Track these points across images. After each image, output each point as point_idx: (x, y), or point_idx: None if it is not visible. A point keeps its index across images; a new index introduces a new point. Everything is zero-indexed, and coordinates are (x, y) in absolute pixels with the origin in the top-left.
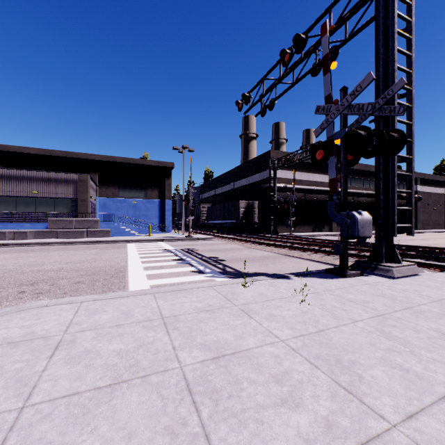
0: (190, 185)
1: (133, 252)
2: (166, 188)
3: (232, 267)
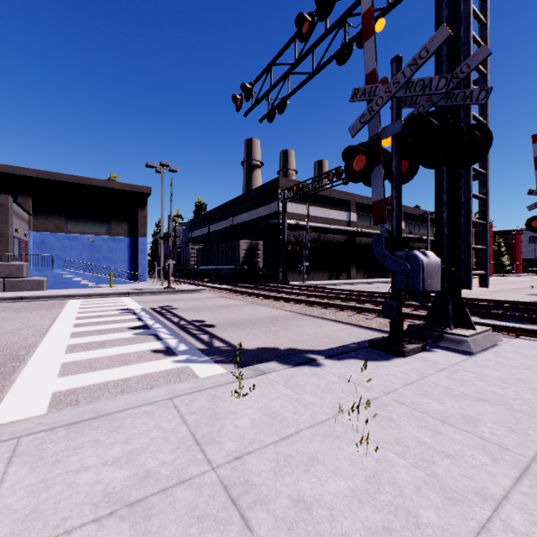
0: (170, 216)
1: (69, 314)
2: (139, 221)
3: (224, 338)
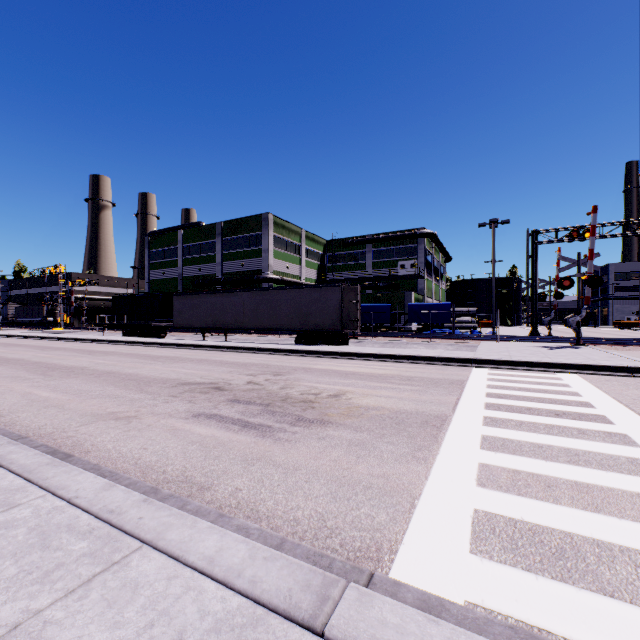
0: None
1: None
2: None
3: None
